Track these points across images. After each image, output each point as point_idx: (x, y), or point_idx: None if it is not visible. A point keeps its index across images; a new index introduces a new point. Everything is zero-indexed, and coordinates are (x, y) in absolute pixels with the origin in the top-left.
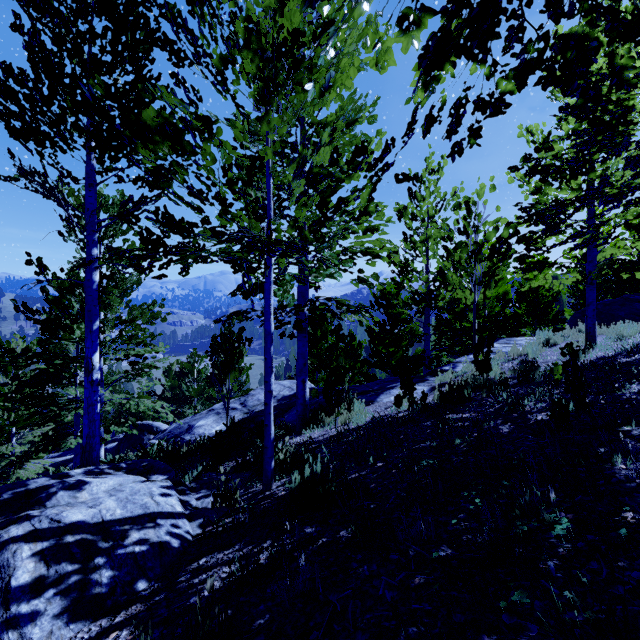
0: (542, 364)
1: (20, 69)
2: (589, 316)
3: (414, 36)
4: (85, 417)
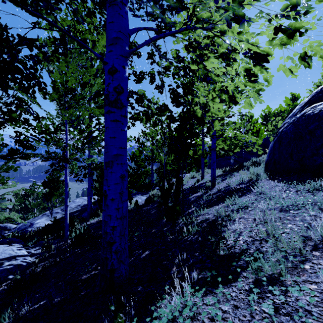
0: (186, 186)
1: None
2: (202, 168)
3: (102, 109)
4: None
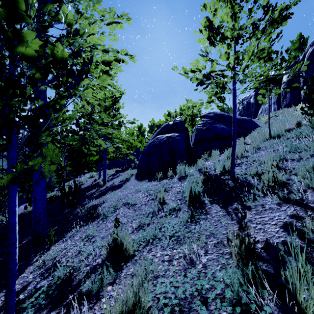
0: (85, 185)
1: None
2: (99, 169)
3: None
4: None
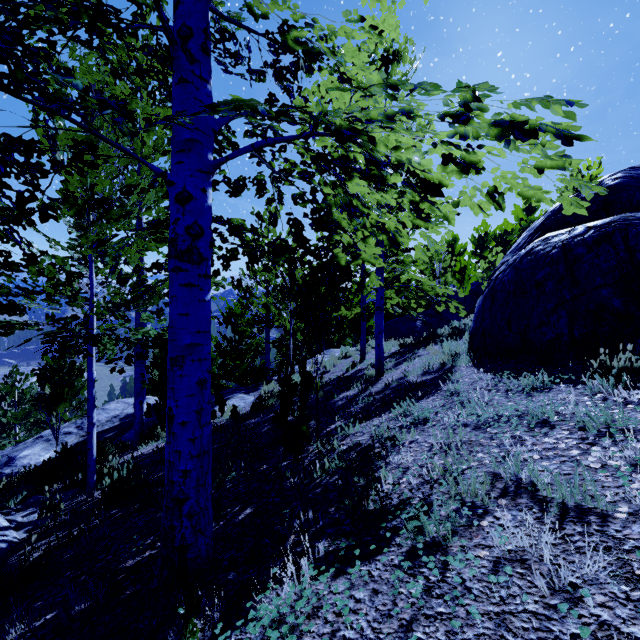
0: (331, 374)
1: None
2: (362, 339)
3: (165, 244)
4: None
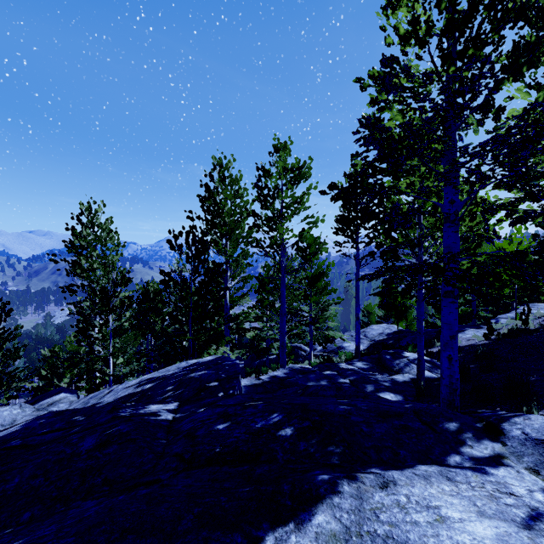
0: None
1: (352, 219)
2: None
3: None
4: (357, 335)
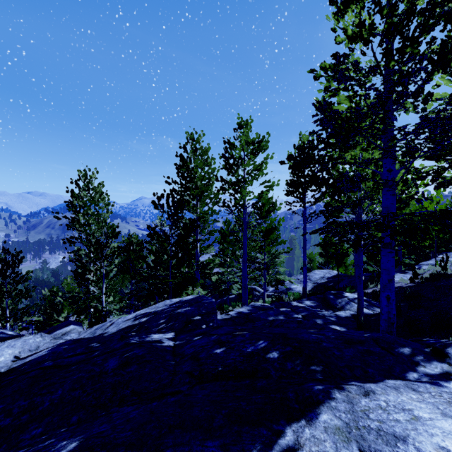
0: None
1: (300, 183)
2: None
3: None
4: (304, 279)
